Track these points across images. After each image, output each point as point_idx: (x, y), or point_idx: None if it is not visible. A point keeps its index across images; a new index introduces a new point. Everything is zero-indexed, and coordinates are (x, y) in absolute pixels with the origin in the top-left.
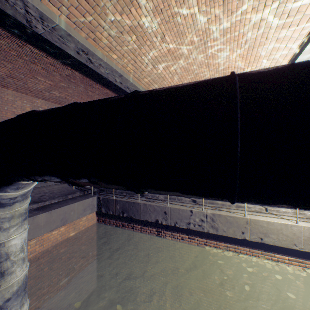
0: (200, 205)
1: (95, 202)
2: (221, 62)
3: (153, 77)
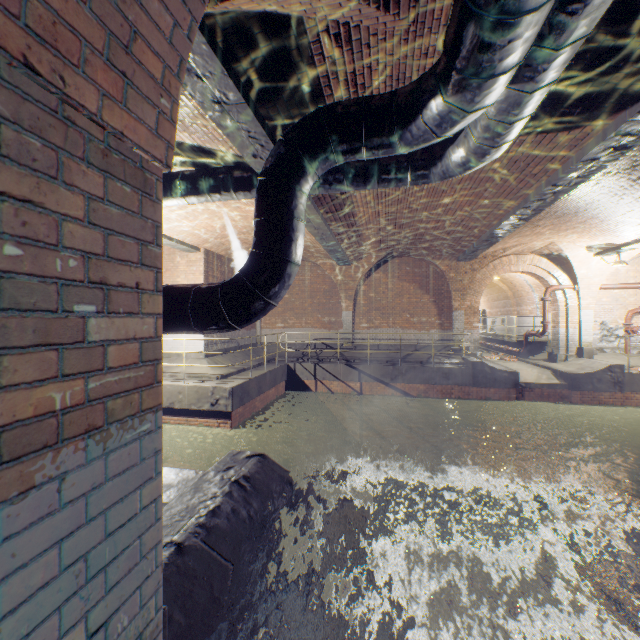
0: None
1: None
2: None
3: None
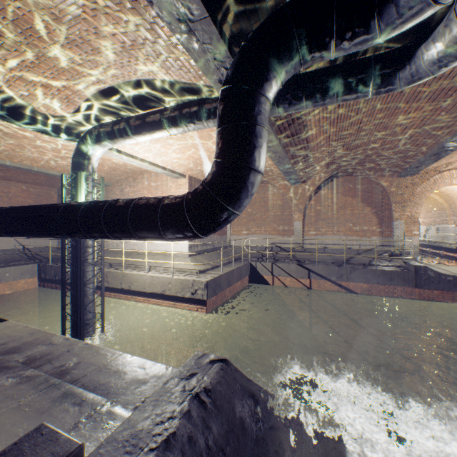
0: (112, 267)
1: (37, 269)
2: (106, 159)
3: (65, 167)
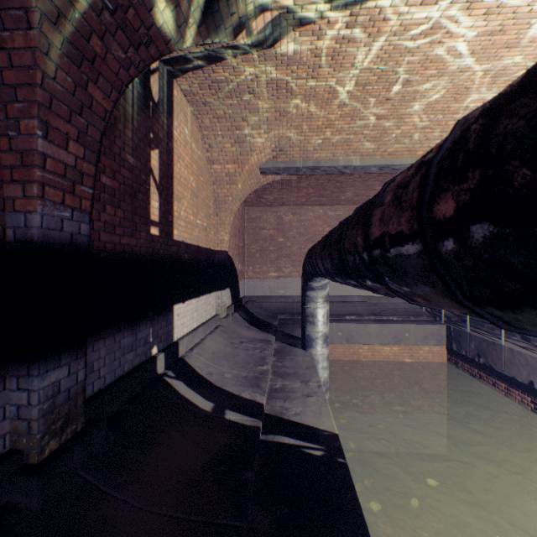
0: None
1: (444, 333)
2: None
3: None
